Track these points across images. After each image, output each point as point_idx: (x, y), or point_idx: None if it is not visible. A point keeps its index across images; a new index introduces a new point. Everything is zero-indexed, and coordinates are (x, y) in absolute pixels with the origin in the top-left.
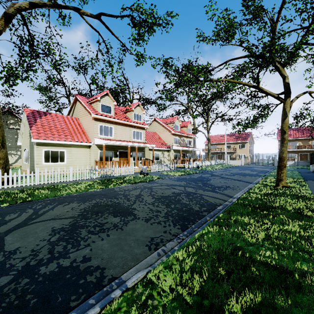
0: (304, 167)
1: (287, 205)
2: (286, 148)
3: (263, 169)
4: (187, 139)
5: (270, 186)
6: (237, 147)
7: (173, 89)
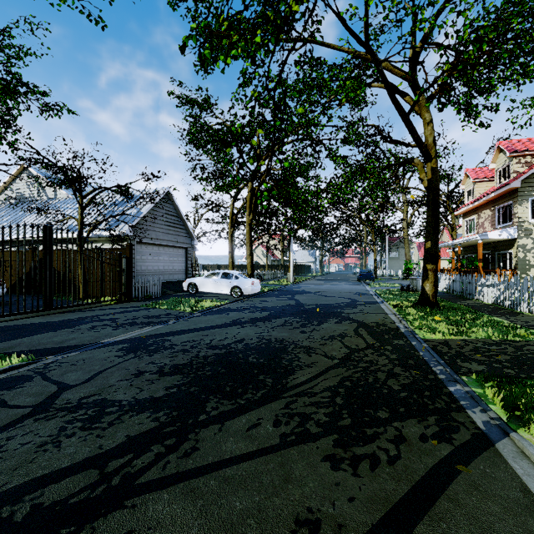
0: None
1: None
2: None
3: None
4: None
5: None
6: None
7: None
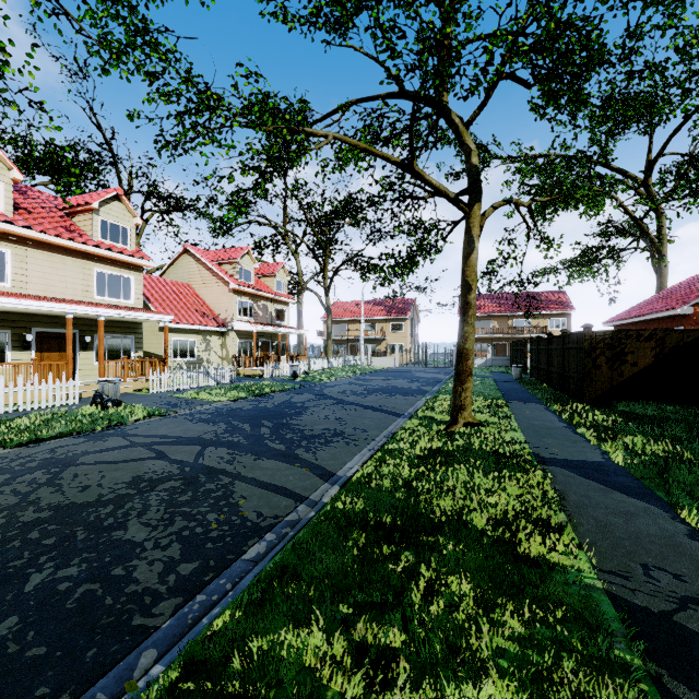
0: (503, 369)
1: (475, 509)
2: (473, 329)
3: (434, 374)
4: (274, 306)
5: (439, 423)
6: (389, 329)
7: (191, 143)
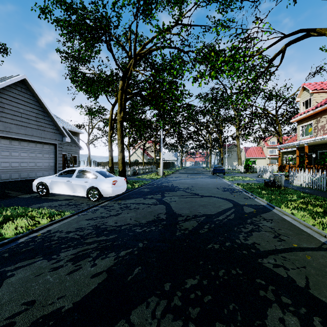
0: None
1: None
2: None
3: None
4: None
5: None
6: None
7: None
